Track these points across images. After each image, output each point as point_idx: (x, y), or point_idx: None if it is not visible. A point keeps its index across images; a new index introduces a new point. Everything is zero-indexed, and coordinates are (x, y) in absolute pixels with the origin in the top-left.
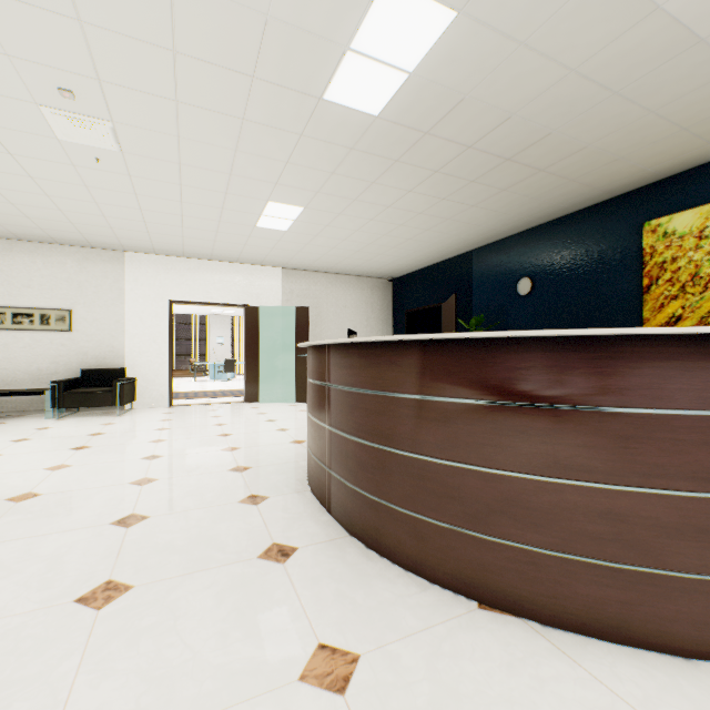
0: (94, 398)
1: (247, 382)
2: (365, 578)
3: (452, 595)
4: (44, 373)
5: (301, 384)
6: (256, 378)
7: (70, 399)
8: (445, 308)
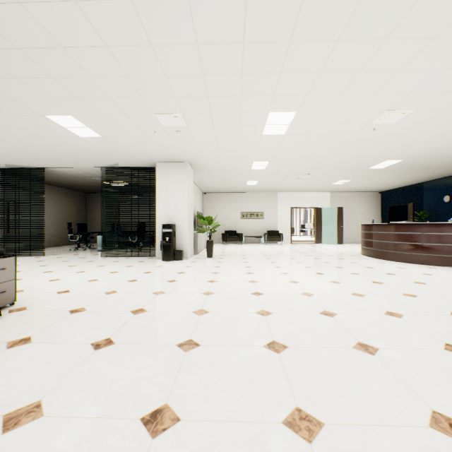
0: (275, 239)
1: (317, 236)
2: (383, 261)
3: (399, 262)
4: (257, 231)
5: (339, 237)
6: (320, 235)
7: (269, 239)
8: (408, 207)
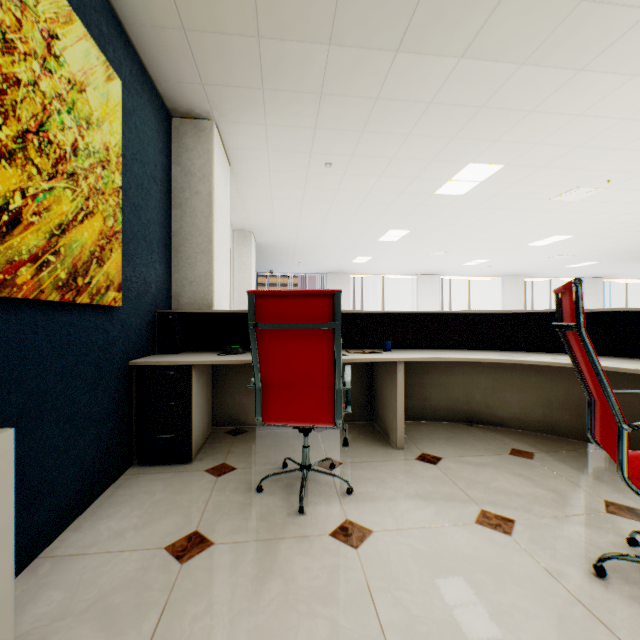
0: None
1: None
2: None
3: None
4: None
5: None
6: None
7: None
8: None
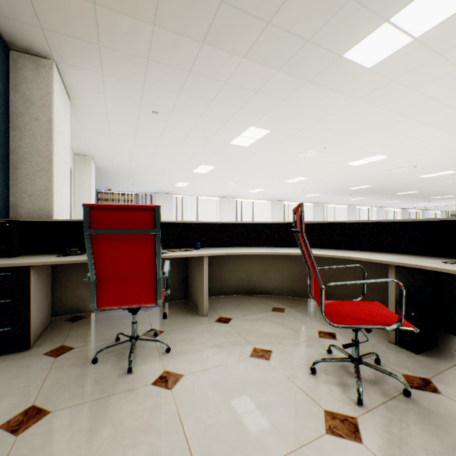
0: None
1: None
2: None
3: None
4: None
5: None
6: None
7: None
8: None
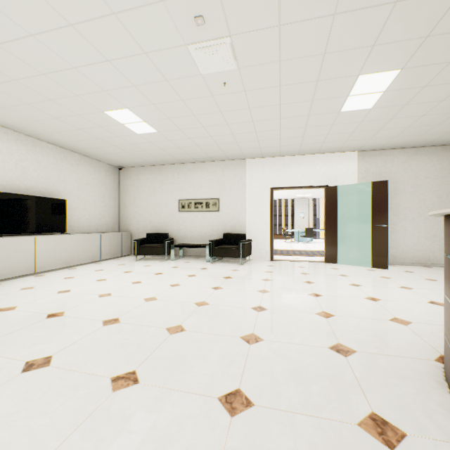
0: (229, 252)
1: (326, 246)
2: None
3: None
4: (207, 235)
5: (378, 251)
6: (334, 244)
7: (217, 252)
8: None
